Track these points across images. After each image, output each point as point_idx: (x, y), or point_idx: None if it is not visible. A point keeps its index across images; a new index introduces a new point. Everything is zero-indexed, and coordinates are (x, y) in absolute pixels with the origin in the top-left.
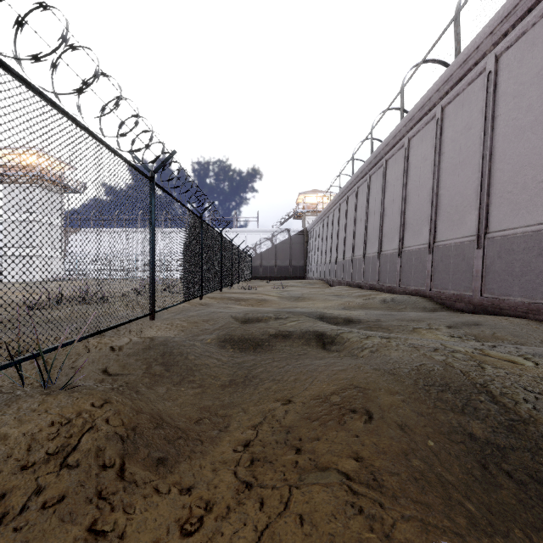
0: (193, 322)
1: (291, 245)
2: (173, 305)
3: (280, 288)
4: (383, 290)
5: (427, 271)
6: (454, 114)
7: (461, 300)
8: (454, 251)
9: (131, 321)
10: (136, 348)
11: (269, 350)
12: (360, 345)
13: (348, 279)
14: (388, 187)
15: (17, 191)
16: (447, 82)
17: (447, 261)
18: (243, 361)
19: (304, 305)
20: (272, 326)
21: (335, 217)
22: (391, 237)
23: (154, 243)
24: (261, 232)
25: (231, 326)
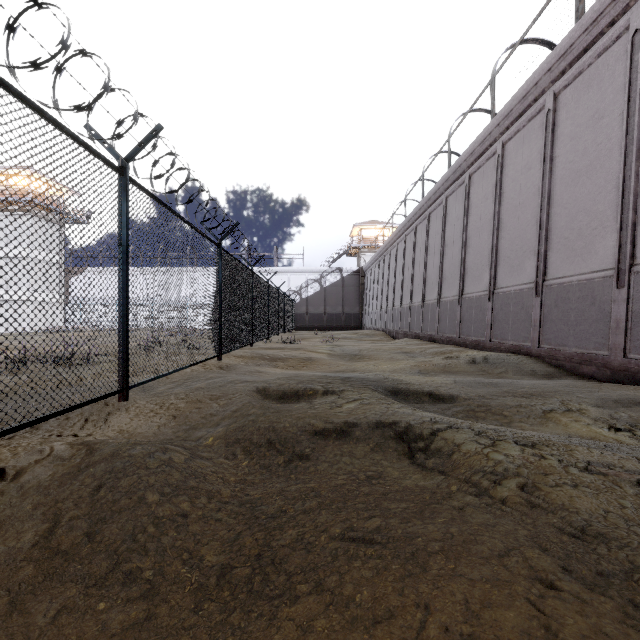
0: (194, 402)
1: (344, 288)
2: (168, 373)
3: (330, 342)
4: (467, 345)
5: (533, 321)
6: (574, 100)
7: (589, 362)
8: (577, 292)
9: (69, 410)
10: (50, 473)
11: (312, 466)
12: (488, 467)
13: (417, 330)
14: (472, 209)
15: (4, 220)
16: (564, 57)
17: (565, 307)
18: (262, 498)
19: (363, 366)
20: (319, 410)
21: (399, 252)
22: (477, 275)
23: (127, 276)
24: (307, 273)
25: (250, 412)
